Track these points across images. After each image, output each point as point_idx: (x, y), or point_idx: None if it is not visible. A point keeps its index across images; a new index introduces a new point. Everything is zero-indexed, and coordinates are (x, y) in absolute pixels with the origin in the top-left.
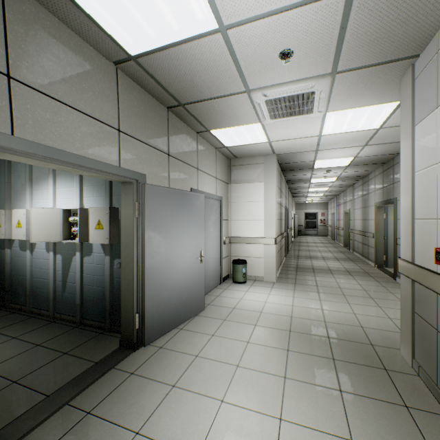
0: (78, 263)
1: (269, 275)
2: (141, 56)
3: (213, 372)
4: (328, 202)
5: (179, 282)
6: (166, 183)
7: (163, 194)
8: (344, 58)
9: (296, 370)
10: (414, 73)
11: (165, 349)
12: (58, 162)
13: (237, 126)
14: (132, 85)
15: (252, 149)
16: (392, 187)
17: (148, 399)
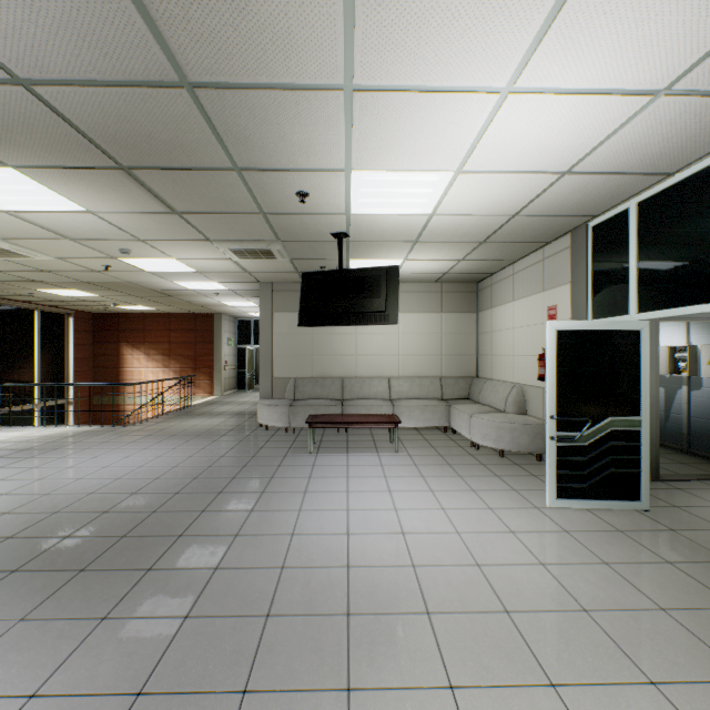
0: (683, 396)
1: None
2: None
3: None
4: None
5: None
6: None
7: None
8: None
9: None
10: None
11: None
12: (691, 319)
13: None
14: None
15: None
16: None
17: None
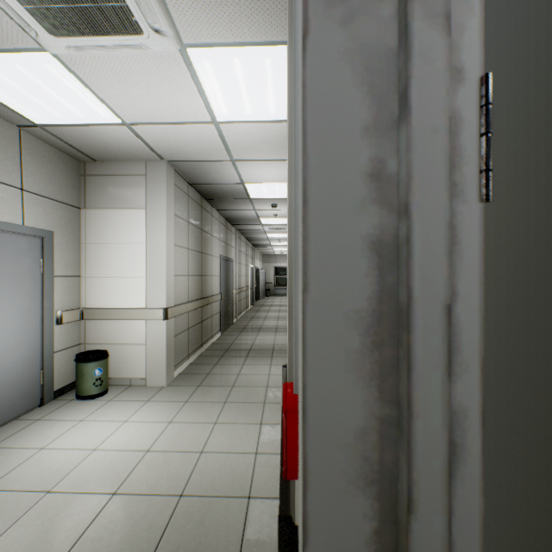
0: None
1: (155, 374)
2: None
3: None
4: None
5: None
6: None
7: None
8: None
9: None
10: None
11: None
12: None
13: None
14: None
15: (108, 141)
16: None
17: None
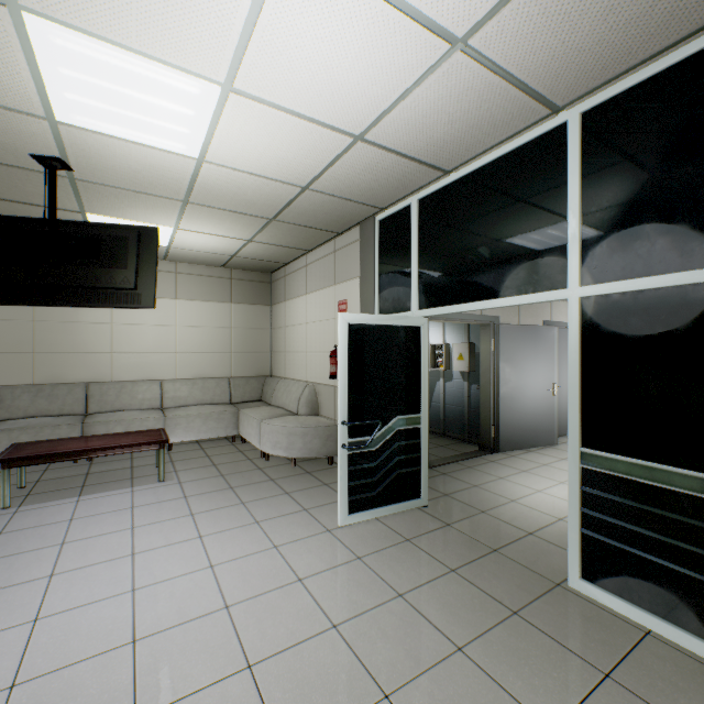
0: (441, 387)
1: None
2: None
3: (557, 473)
4: None
5: (528, 409)
6: (516, 320)
7: (514, 331)
8: None
9: None
10: None
11: (516, 457)
12: (451, 320)
13: None
14: None
15: None
16: None
17: (505, 471)
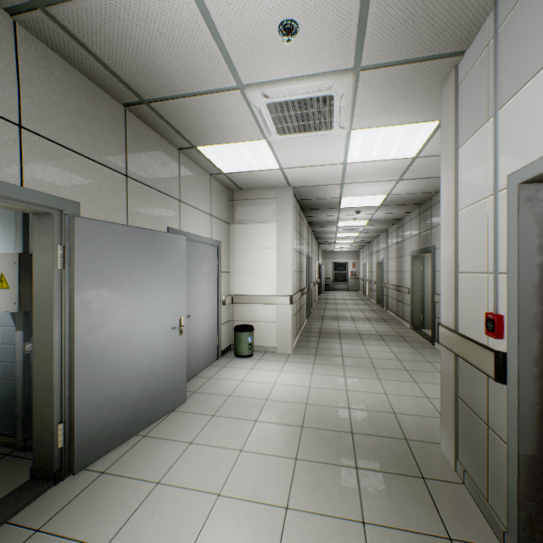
0: None
1: (283, 344)
2: (54, 2)
3: (178, 512)
4: (360, 250)
5: (141, 367)
6: (122, 219)
7: (112, 235)
8: (370, 46)
9: (304, 492)
10: (458, 77)
11: (109, 475)
12: None
13: (235, 143)
14: (50, 57)
15: (260, 178)
16: (430, 233)
17: None
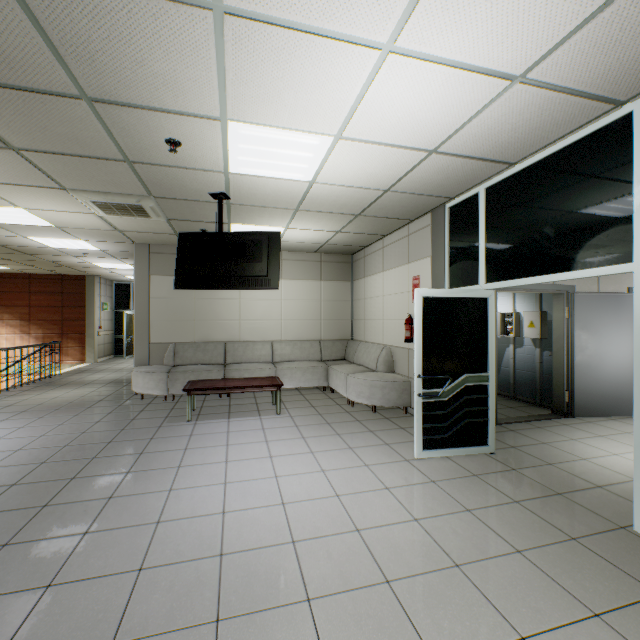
0: (510, 353)
1: None
2: None
3: None
4: None
5: (609, 377)
6: (594, 288)
7: (591, 299)
8: None
9: None
10: None
11: (593, 423)
12: (520, 290)
13: None
14: None
15: None
16: None
17: (578, 434)
